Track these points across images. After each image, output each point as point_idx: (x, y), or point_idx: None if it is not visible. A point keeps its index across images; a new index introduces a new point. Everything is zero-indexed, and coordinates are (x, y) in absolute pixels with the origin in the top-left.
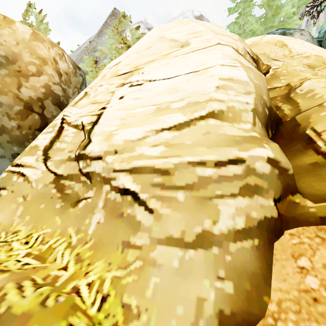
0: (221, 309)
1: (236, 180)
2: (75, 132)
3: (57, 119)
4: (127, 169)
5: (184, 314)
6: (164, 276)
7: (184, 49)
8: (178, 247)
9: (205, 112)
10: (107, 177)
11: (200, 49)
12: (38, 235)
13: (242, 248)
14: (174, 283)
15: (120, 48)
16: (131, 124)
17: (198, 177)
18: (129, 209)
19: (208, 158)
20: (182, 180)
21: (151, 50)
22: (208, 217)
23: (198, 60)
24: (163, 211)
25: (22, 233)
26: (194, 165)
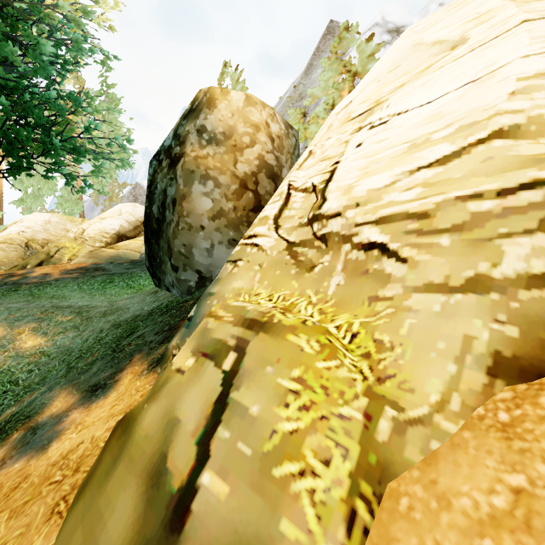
0: (497, 350)
1: (533, 211)
2: (304, 197)
3: (282, 187)
4: (372, 221)
5: (446, 348)
6: (421, 318)
7: (456, 51)
8: (440, 293)
9: (486, 133)
10: (348, 234)
11: (487, 41)
12: (279, 295)
13: (541, 298)
14: (434, 323)
15: (340, 81)
16: (375, 171)
17: (471, 214)
18: (376, 264)
19: (485, 187)
20: (446, 221)
21: (398, 70)
22: (485, 260)
23: (481, 62)
24: (420, 258)
25: (263, 294)
26: (465, 200)
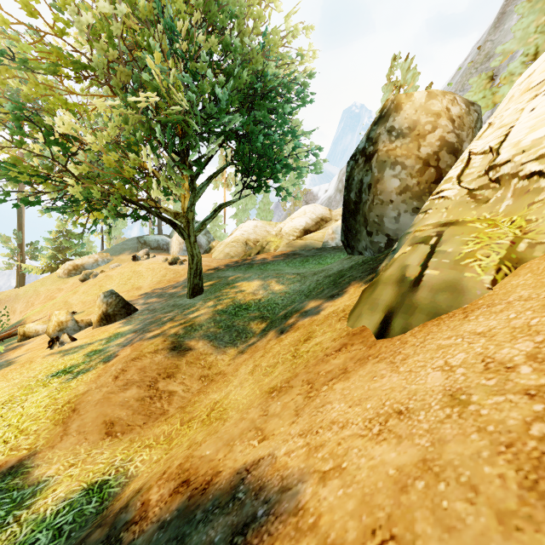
0: None
1: None
2: (482, 157)
3: (463, 155)
4: (533, 159)
5: None
6: None
7: None
8: None
9: None
10: (515, 172)
11: None
12: None
13: None
14: None
15: None
16: (540, 126)
17: None
18: (535, 185)
19: None
20: None
21: None
22: None
23: None
24: None
25: None
26: None
